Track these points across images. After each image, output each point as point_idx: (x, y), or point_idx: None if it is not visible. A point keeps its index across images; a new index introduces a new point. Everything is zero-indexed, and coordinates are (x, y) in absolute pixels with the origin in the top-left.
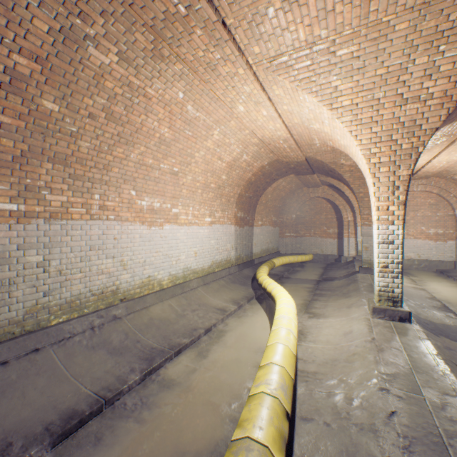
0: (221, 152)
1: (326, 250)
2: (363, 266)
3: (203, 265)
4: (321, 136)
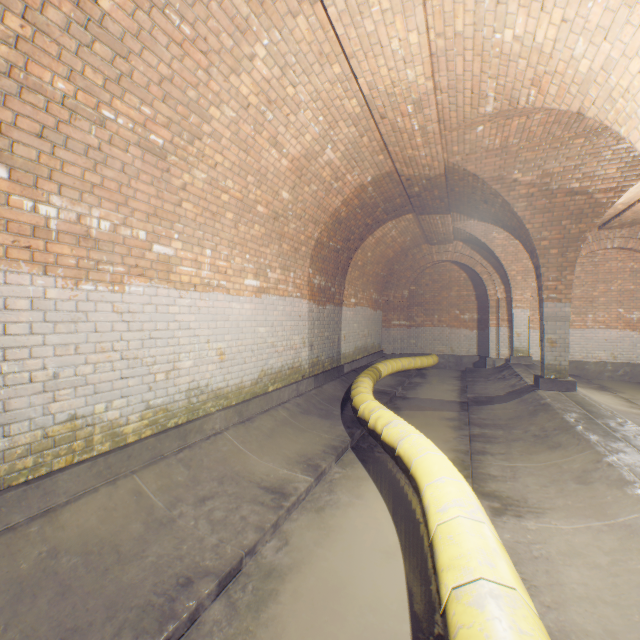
0: (276, 124)
1: (459, 348)
2: (547, 376)
3: (241, 380)
4: (513, 73)
